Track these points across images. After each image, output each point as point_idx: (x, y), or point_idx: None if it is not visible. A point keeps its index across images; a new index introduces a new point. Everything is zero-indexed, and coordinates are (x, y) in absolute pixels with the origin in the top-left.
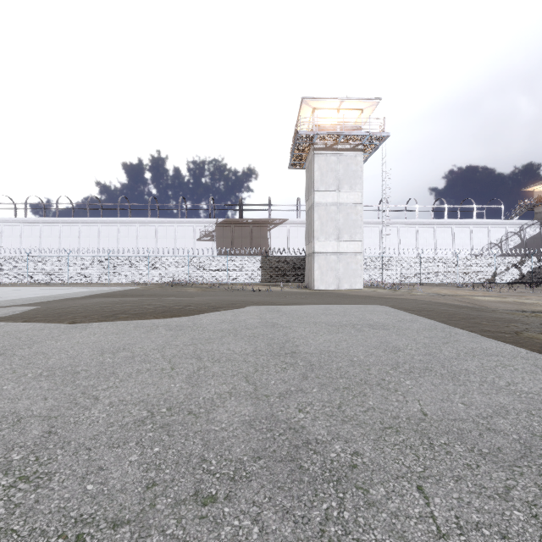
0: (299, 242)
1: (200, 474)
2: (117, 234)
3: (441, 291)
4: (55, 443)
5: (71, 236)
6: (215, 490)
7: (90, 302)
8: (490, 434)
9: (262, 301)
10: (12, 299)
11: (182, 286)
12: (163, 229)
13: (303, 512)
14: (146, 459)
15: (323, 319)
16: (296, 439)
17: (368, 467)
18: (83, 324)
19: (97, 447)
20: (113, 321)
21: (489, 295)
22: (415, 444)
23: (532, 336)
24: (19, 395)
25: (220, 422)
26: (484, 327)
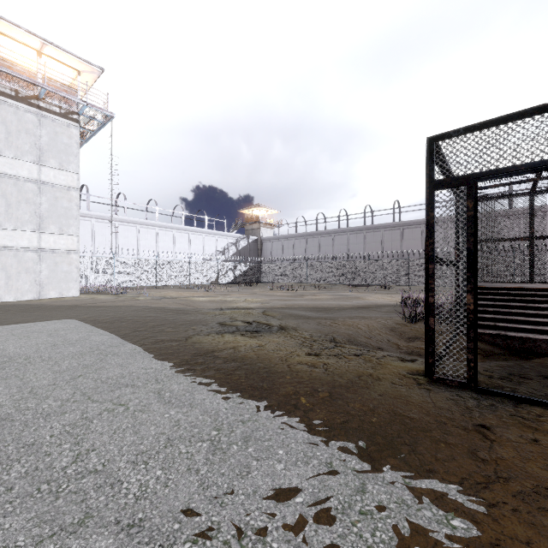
0: None
1: None
2: None
3: (170, 294)
4: None
5: None
6: None
7: None
8: None
9: None
10: None
11: None
12: None
13: None
14: None
15: None
16: None
17: None
18: None
19: None
20: None
21: (208, 295)
22: None
23: (198, 340)
24: None
25: None
26: (163, 336)
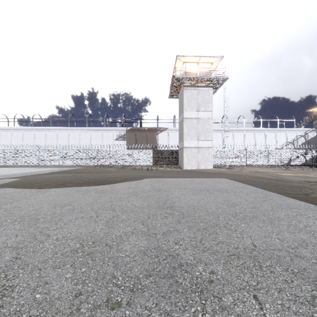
0: (175, 141)
1: (111, 287)
2: (68, 136)
3: (259, 170)
4: (19, 265)
5: (41, 138)
6: (120, 298)
7: (50, 176)
8: (298, 259)
9: (153, 175)
10: (4, 174)
11: (106, 167)
12: (95, 133)
13: (178, 314)
14: (77, 276)
15: (190, 186)
16: (174, 263)
17: (221, 282)
18: (45, 189)
19: (46, 268)
20: (63, 187)
21: (287, 172)
22: (250, 266)
23: (316, 196)
24: (0, 234)
25: (125, 251)
26: (287, 191)
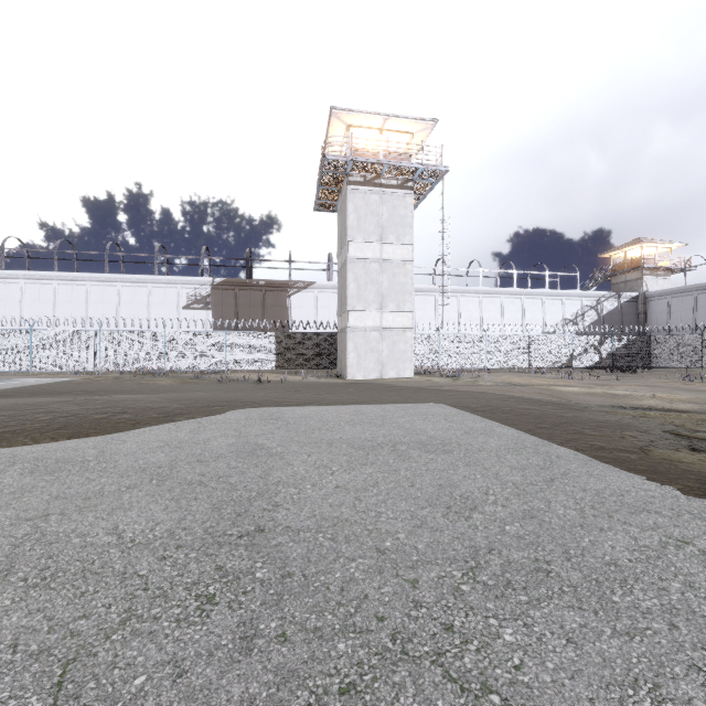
0: (331, 314)
1: None
2: (53, 296)
3: (513, 380)
4: None
5: None
6: None
7: None
8: None
9: (261, 399)
10: None
11: (153, 376)
12: (129, 290)
13: None
14: None
15: (347, 434)
16: None
17: None
18: None
19: None
20: None
21: (571, 384)
22: None
23: (669, 457)
24: None
25: None
26: (592, 440)
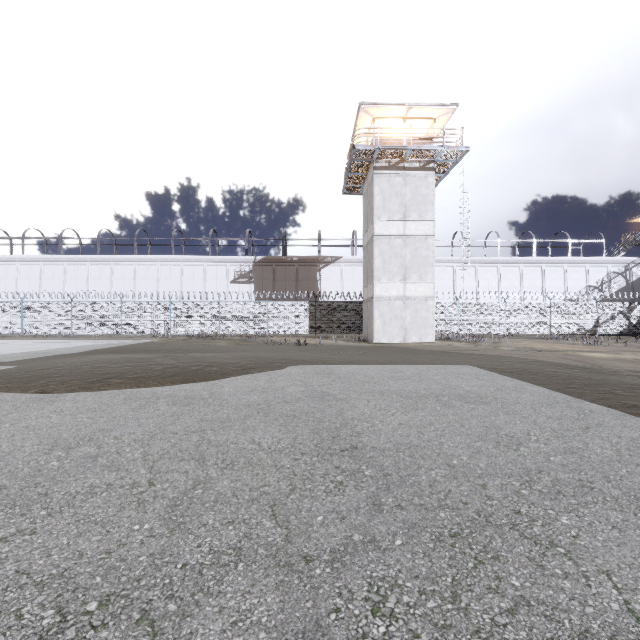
0: (355, 285)
1: None
2: (133, 275)
3: (534, 345)
4: None
5: (78, 278)
6: None
7: (83, 361)
8: None
9: (308, 358)
10: None
11: (211, 339)
12: (189, 268)
13: None
14: None
15: (393, 387)
16: None
17: None
18: (54, 395)
19: None
20: (100, 389)
21: (597, 350)
22: None
23: None
24: None
25: None
26: (624, 399)
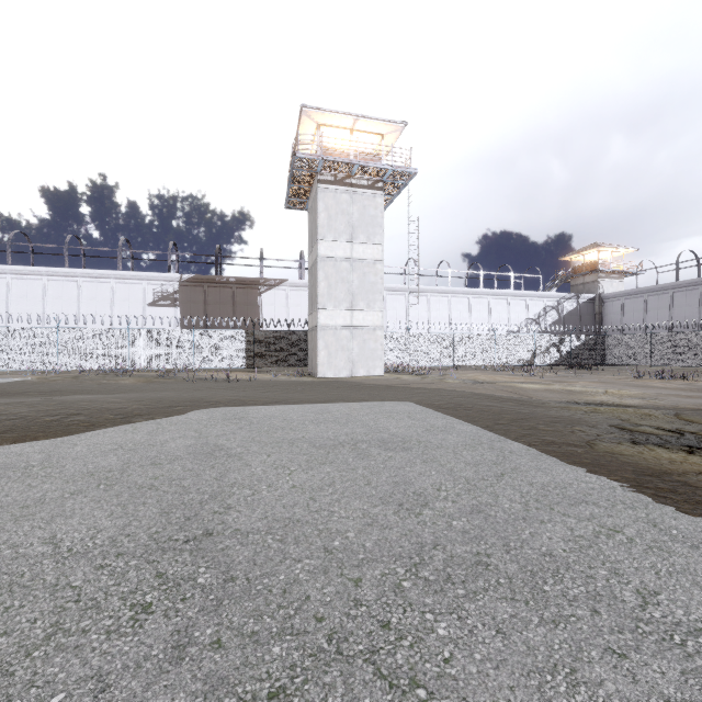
0: (302, 312)
1: None
2: (5, 291)
3: (478, 377)
4: None
5: None
6: None
7: None
8: None
9: (227, 398)
10: None
11: (115, 375)
12: (90, 286)
13: None
14: None
15: (310, 433)
16: None
17: None
18: None
19: None
20: None
21: (532, 381)
22: None
23: (611, 450)
24: None
25: None
26: (545, 435)
